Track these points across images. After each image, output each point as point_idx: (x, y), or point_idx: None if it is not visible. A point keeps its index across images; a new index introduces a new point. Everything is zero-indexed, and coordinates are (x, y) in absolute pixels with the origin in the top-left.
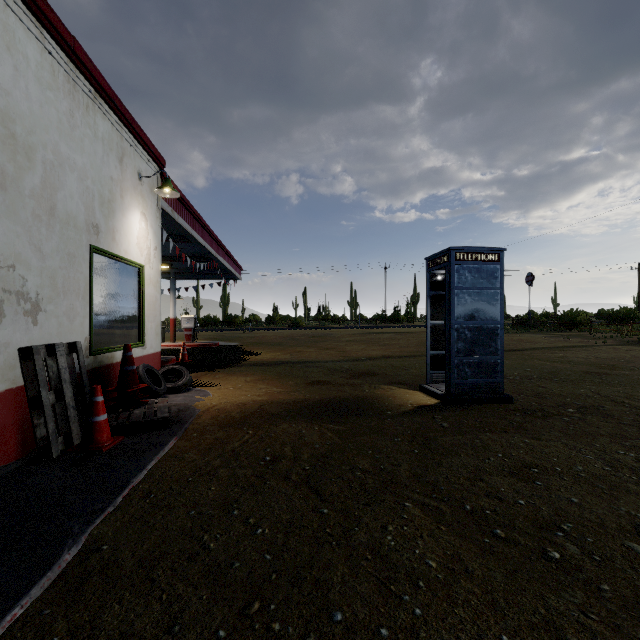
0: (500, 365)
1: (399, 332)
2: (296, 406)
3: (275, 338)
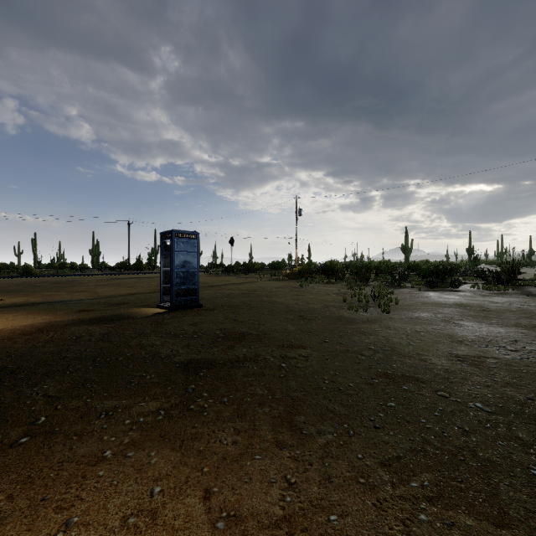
0: (197, 289)
1: (142, 277)
2: (76, 321)
3: (9, 286)
